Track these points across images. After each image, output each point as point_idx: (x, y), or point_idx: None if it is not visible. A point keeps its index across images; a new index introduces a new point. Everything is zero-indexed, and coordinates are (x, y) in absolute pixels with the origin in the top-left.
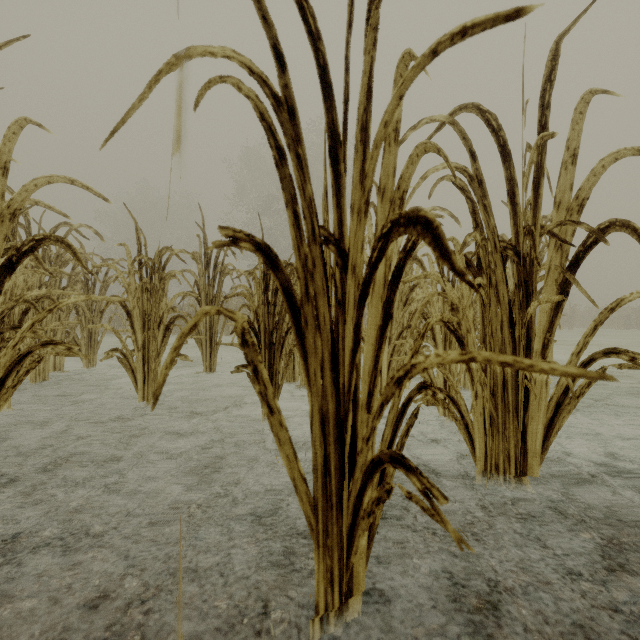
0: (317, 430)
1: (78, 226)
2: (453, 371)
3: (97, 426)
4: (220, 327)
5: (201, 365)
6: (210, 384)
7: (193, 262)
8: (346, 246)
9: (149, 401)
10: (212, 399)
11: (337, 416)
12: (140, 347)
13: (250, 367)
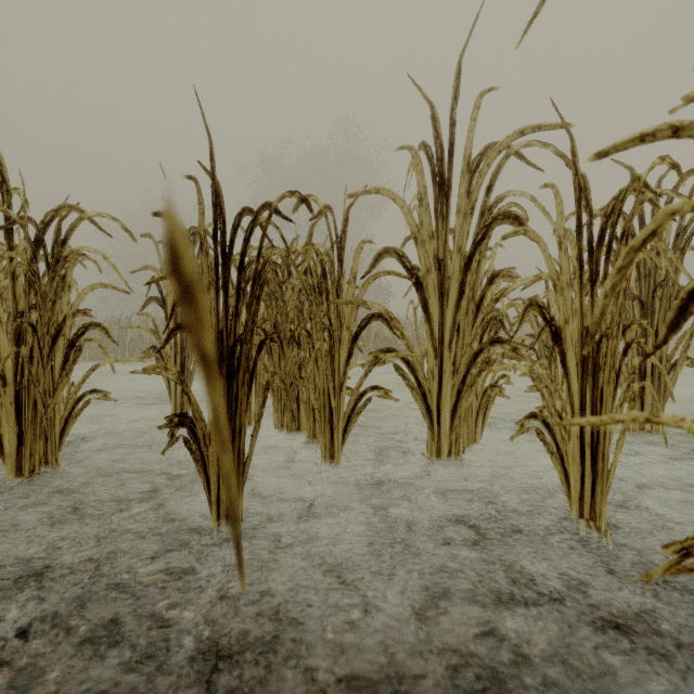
0: None
1: None
2: (610, 429)
3: None
4: None
5: None
6: None
7: None
8: None
9: (25, 475)
10: (153, 466)
11: None
12: None
13: None
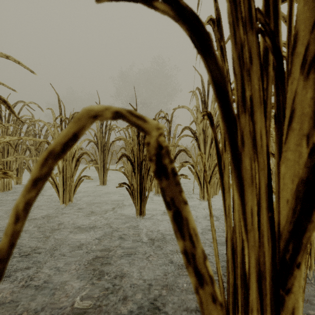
0: (254, 294)
1: (28, 103)
2: None
3: (31, 221)
4: (108, 160)
5: (98, 181)
6: (103, 192)
7: (95, 128)
8: (280, 43)
9: (66, 204)
10: (104, 202)
11: (273, 268)
12: (60, 171)
13: (169, 211)
